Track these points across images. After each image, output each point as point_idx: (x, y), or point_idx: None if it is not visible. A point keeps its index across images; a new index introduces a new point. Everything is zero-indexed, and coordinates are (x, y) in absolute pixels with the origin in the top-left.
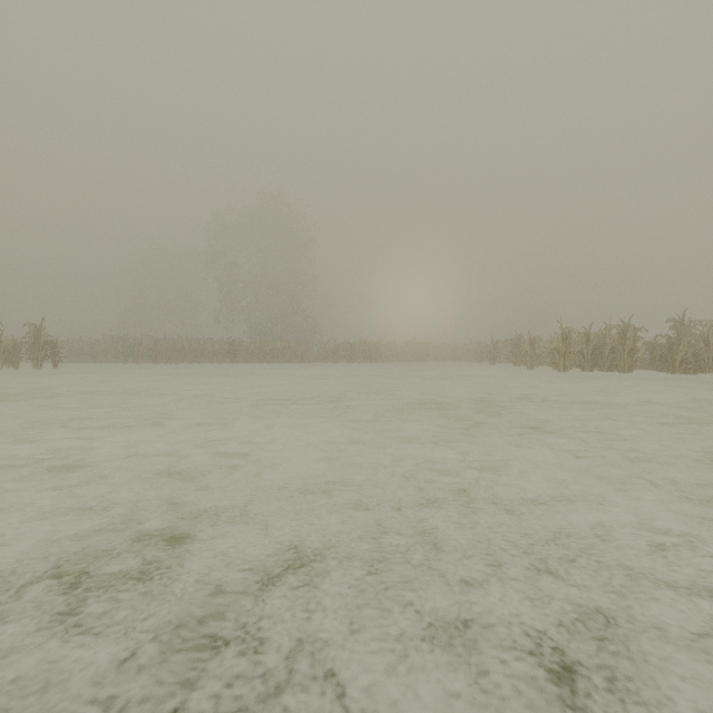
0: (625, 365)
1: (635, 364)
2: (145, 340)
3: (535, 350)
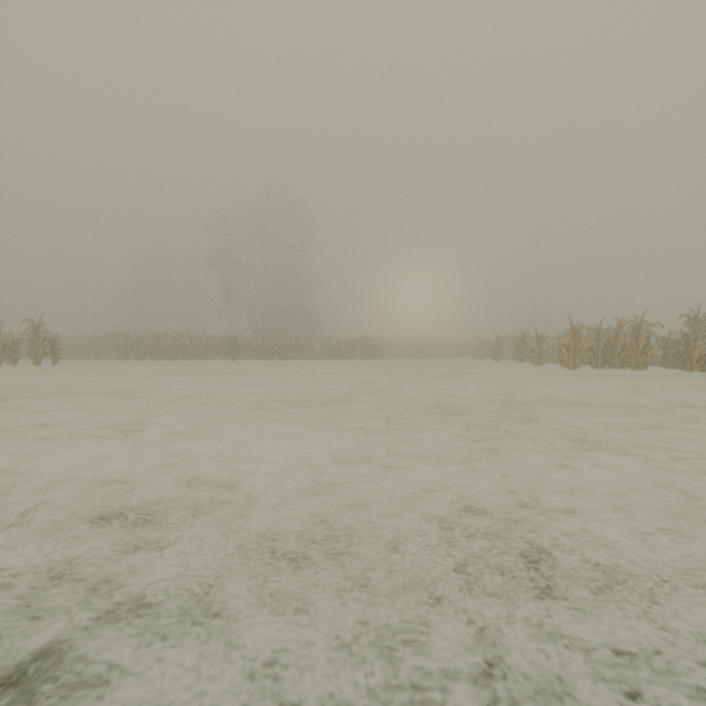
0: (639, 363)
1: (649, 361)
2: (147, 336)
3: (542, 346)
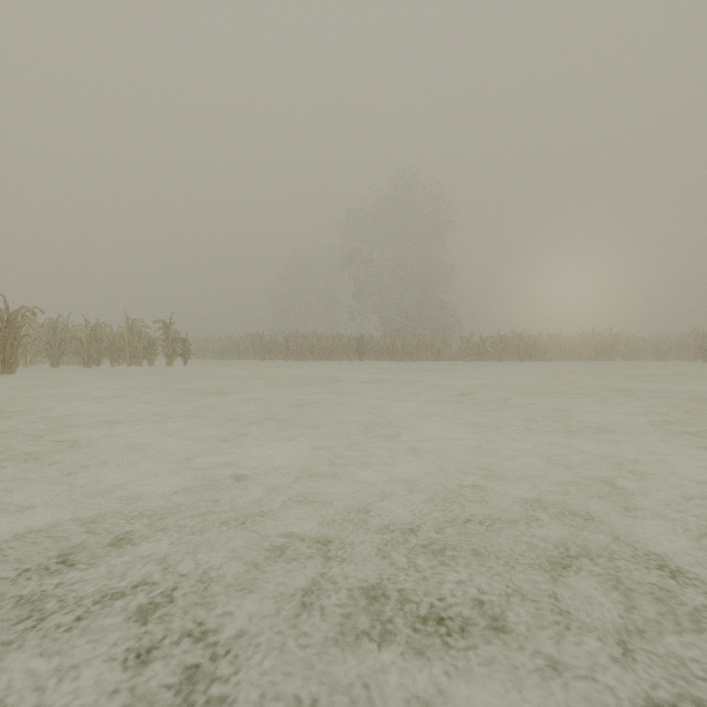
0: None
1: None
2: (280, 337)
3: None
